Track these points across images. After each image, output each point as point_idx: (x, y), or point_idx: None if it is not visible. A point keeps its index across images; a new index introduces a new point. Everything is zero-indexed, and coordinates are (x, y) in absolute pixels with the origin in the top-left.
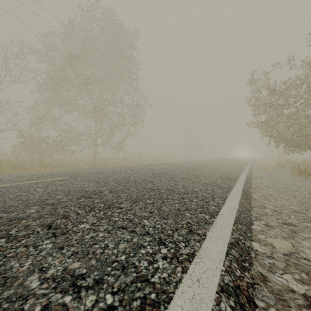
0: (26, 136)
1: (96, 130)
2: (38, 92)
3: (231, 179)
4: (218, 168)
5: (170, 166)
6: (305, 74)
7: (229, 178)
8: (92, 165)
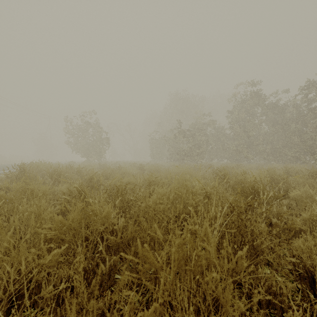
0: None
1: None
2: None
3: None
4: None
5: (7, 165)
6: (83, 125)
7: None
8: None
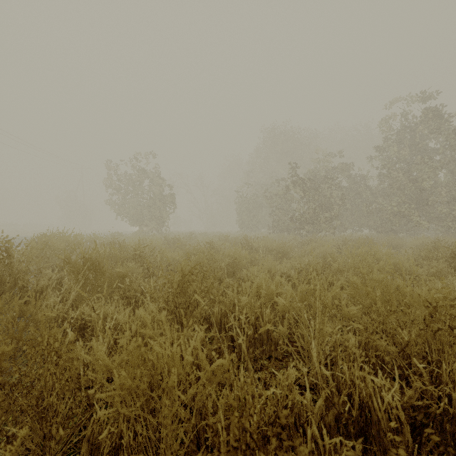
0: None
1: None
2: None
3: None
4: None
5: None
6: (134, 174)
7: None
8: None
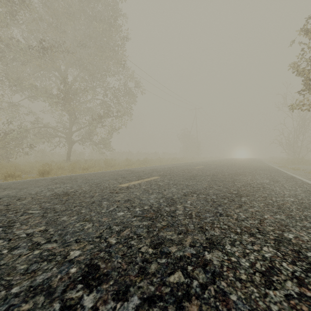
0: None
1: (70, 123)
2: None
3: None
4: (268, 185)
5: (170, 178)
6: None
7: None
8: (42, 172)
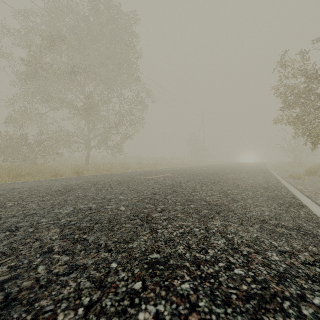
0: (3, 137)
1: (89, 131)
2: (20, 86)
3: (292, 202)
4: (244, 178)
5: (178, 175)
6: None
7: (284, 199)
8: (77, 172)
